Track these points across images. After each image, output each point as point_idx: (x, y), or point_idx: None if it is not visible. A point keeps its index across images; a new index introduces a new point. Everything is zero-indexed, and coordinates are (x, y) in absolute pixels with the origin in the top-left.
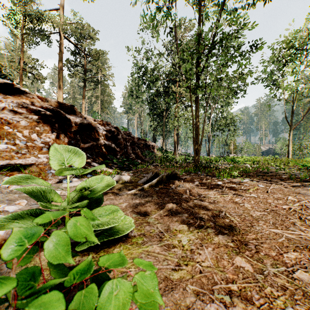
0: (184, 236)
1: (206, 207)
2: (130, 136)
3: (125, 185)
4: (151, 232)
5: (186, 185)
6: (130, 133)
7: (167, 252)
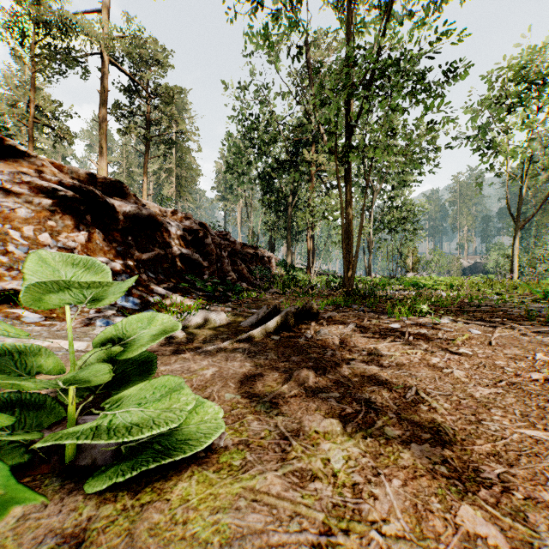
0: (336, 447)
1: (376, 377)
2: (228, 240)
3: (215, 331)
4: (264, 436)
5: (332, 331)
6: (228, 234)
7: (298, 491)
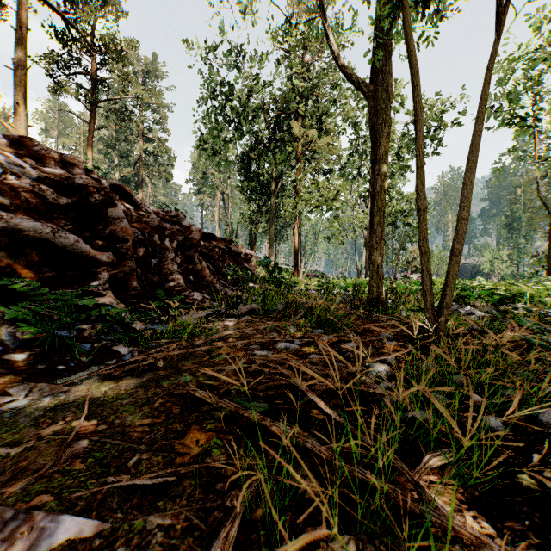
0: None
1: None
2: (180, 224)
3: None
4: None
5: None
6: (180, 216)
7: None
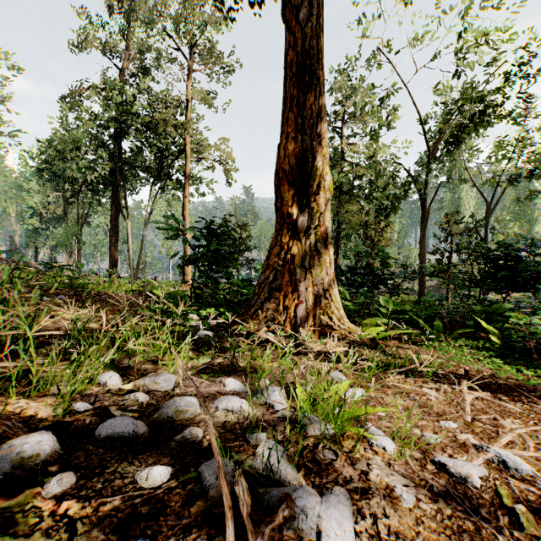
0: None
1: None
2: (16, 262)
3: None
4: None
5: None
6: (16, 260)
7: None
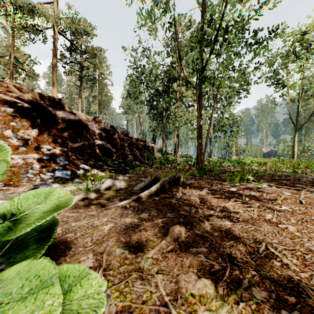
0: None
1: (231, 232)
2: (128, 136)
3: (116, 193)
4: (145, 300)
5: (193, 193)
6: (128, 133)
7: None
